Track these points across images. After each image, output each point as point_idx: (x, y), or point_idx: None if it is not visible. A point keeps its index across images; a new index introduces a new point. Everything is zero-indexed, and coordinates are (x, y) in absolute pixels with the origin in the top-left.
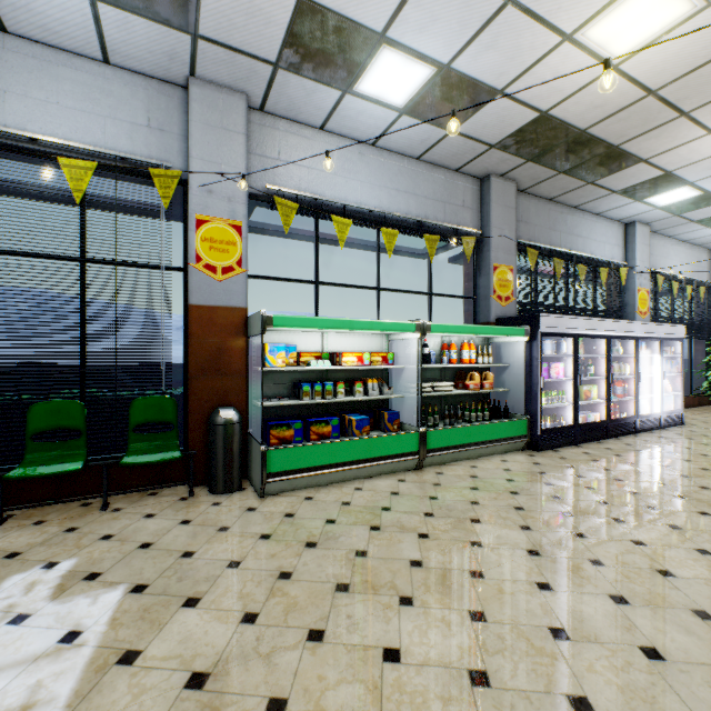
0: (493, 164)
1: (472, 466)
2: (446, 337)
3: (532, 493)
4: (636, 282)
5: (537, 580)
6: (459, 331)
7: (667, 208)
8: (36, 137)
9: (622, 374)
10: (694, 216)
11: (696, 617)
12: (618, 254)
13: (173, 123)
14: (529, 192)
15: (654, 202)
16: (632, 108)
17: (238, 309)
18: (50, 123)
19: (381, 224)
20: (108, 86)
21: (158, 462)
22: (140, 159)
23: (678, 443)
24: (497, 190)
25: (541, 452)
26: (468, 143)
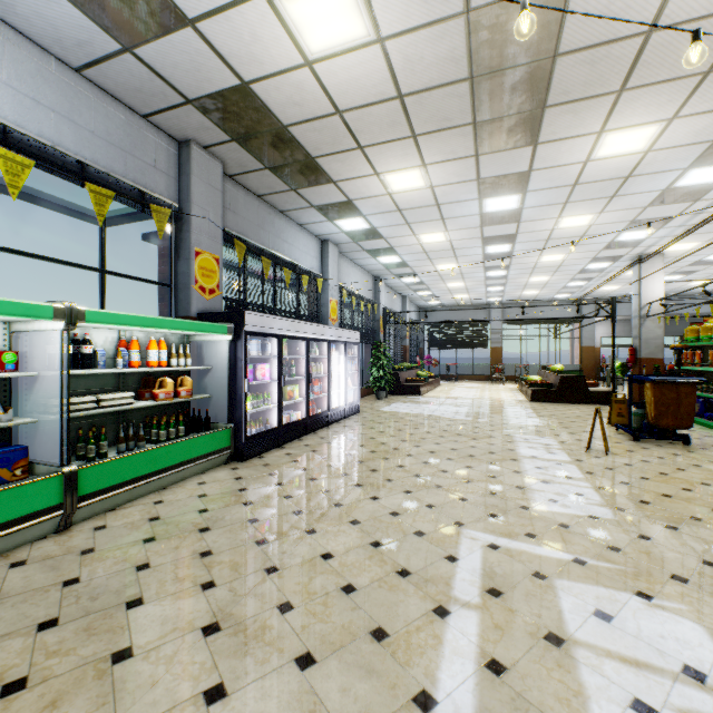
0: (194, 128)
1: (158, 501)
2: (126, 331)
3: (227, 523)
4: (329, 293)
5: (207, 686)
6: (138, 323)
7: (349, 234)
8: None
9: (319, 374)
10: (366, 245)
11: (374, 641)
12: (317, 266)
13: None
14: (238, 181)
15: (342, 226)
16: (325, 121)
17: None
18: None
19: (1, 144)
20: None
21: None
22: None
23: (356, 430)
24: (200, 162)
25: (246, 462)
26: (156, 81)
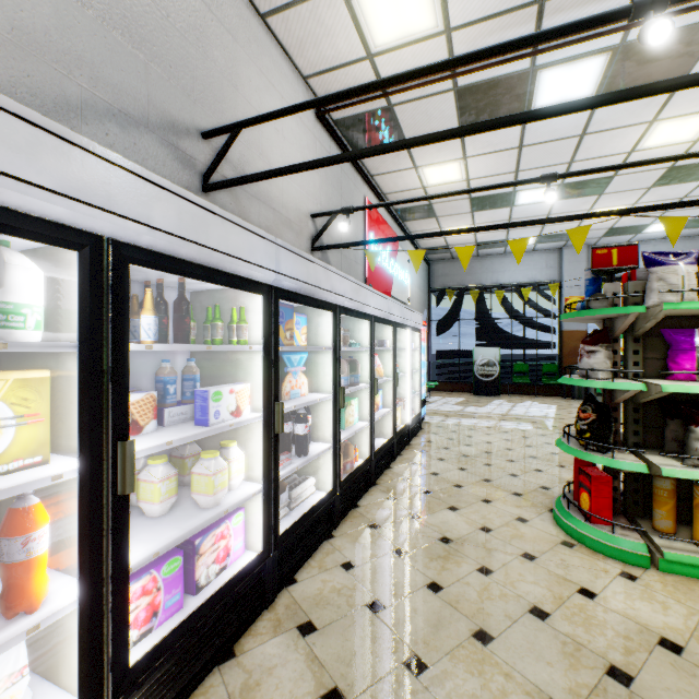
0: None
1: None
2: None
3: None
4: None
5: None
6: None
7: None
8: (513, 283)
9: None
10: None
11: None
12: None
13: (555, 263)
14: None
15: None
16: None
17: (582, 331)
18: (516, 277)
19: None
20: (532, 258)
21: (554, 384)
22: (544, 281)
23: None
24: None
25: None
26: None
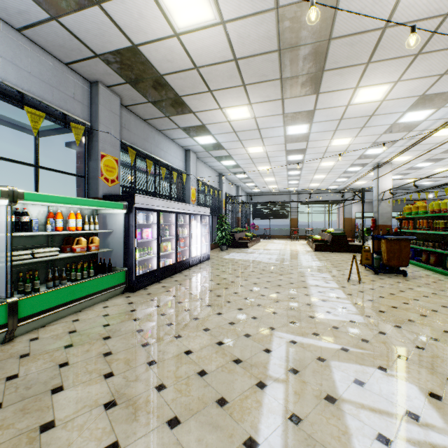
0: (100, 74)
1: (75, 320)
2: (53, 207)
3: (122, 333)
4: (190, 183)
5: (107, 444)
6: (61, 201)
7: (203, 146)
8: None
9: (184, 235)
10: (214, 154)
11: (219, 407)
12: (182, 166)
13: None
14: (130, 109)
15: (198, 141)
16: (187, 73)
17: None
18: None
19: None
20: None
21: None
22: None
23: (208, 270)
24: (104, 96)
25: (136, 292)
26: (74, 41)
